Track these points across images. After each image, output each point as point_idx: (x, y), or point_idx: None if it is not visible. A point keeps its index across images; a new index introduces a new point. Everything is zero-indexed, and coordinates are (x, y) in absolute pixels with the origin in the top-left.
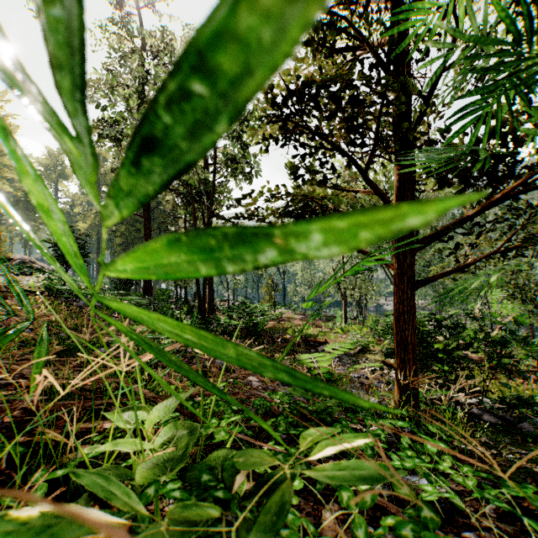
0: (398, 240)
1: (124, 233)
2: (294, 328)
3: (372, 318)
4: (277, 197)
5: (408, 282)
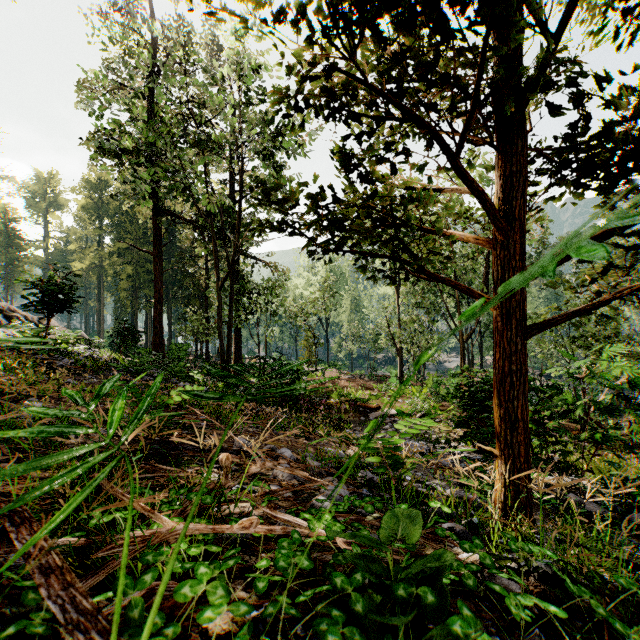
0: (501, 265)
1: (131, 275)
2: (340, 391)
3: (433, 378)
4: (320, 208)
5: (517, 327)
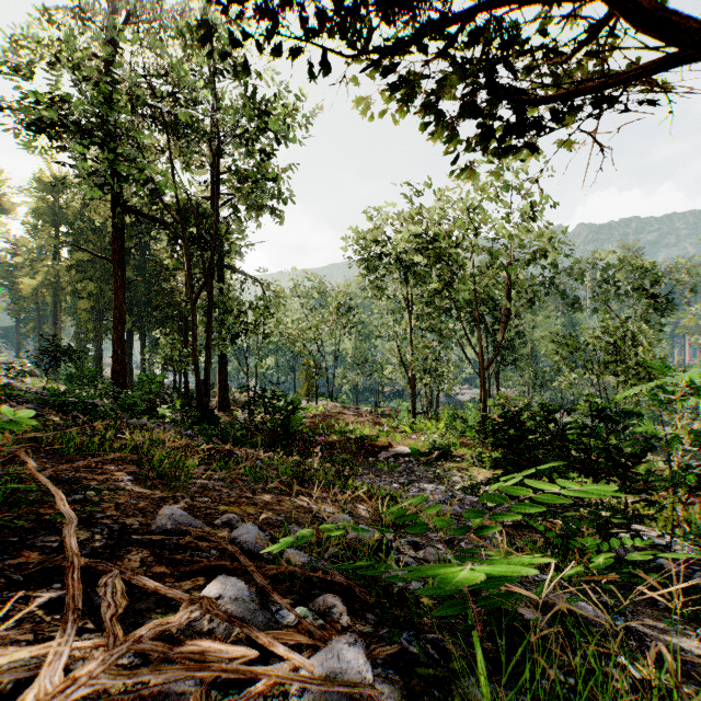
0: None
1: (94, 293)
2: (344, 427)
3: (449, 410)
4: None
5: None
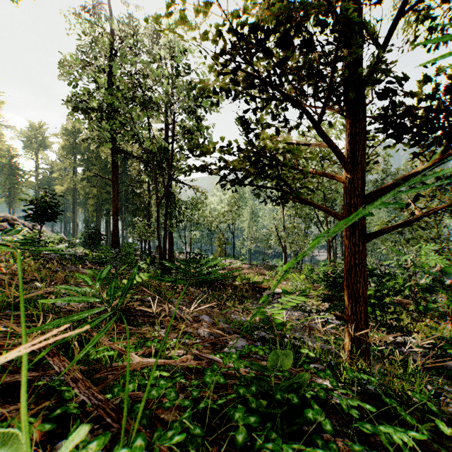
0: (349, 194)
1: (96, 195)
2: (242, 276)
3: (308, 267)
4: (229, 154)
5: (359, 235)
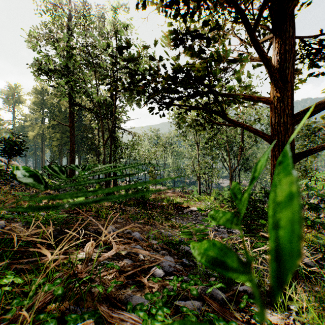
0: (277, 113)
1: (59, 138)
2: (168, 198)
3: (216, 191)
4: (157, 82)
5: None
